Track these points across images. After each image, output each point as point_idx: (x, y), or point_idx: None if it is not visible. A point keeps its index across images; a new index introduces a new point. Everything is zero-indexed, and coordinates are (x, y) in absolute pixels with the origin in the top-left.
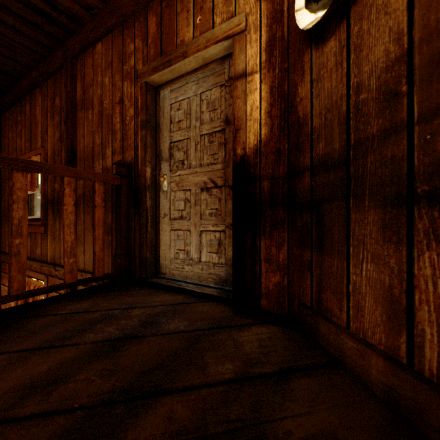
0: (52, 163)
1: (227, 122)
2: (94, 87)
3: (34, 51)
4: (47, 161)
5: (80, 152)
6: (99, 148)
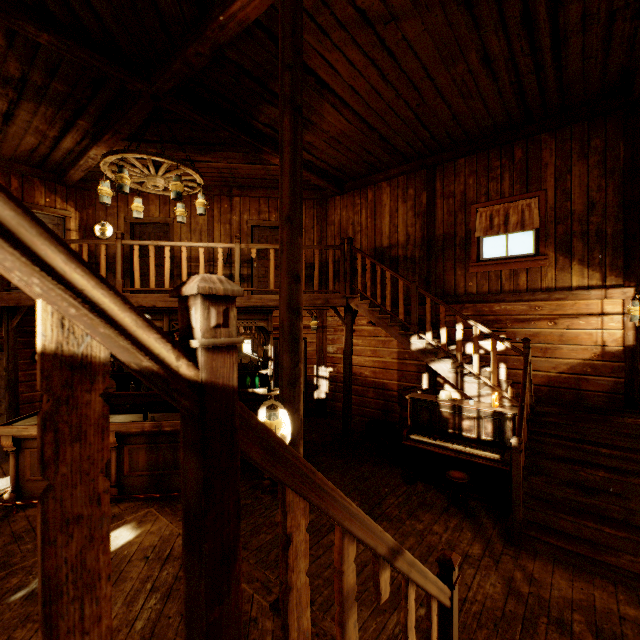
0: None
1: None
2: None
3: None
4: None
5: None
6: None
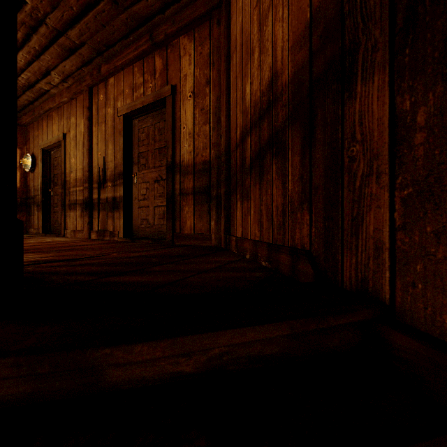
0: None
1: None
2: None
3: None
4: None
5: None
6: None
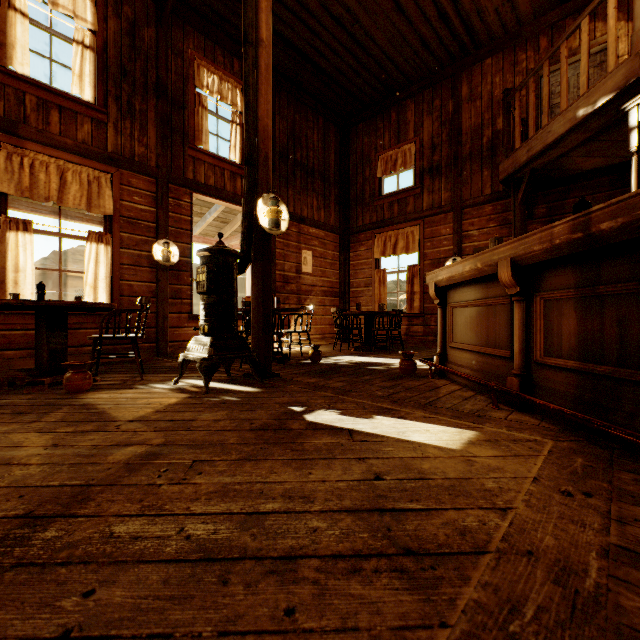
0: (429, 144)
1: None
2: (483, 86)
3: (429, 72)
4: (423, 145)
5: (465, 129)
6: (488, 121)
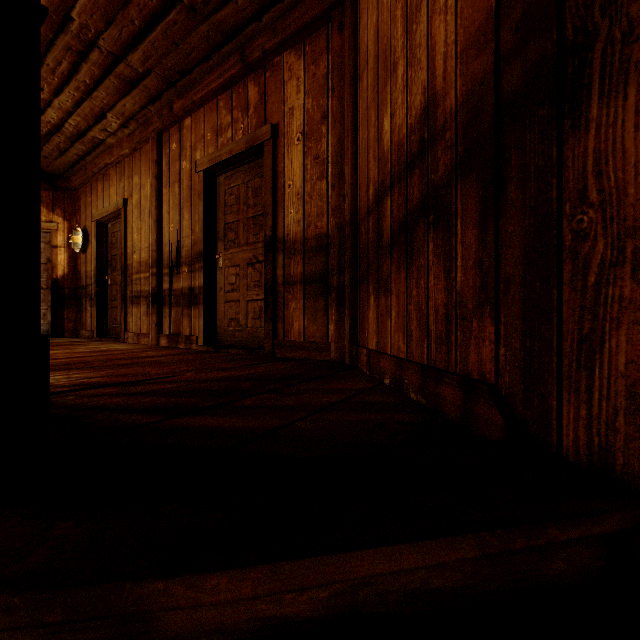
0: None
1: (49, 260)
2: None
3: None
4: None
5: None
6: None
